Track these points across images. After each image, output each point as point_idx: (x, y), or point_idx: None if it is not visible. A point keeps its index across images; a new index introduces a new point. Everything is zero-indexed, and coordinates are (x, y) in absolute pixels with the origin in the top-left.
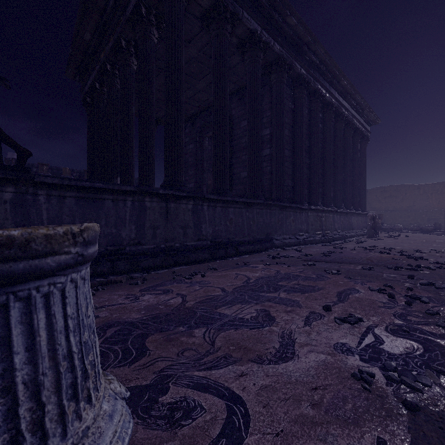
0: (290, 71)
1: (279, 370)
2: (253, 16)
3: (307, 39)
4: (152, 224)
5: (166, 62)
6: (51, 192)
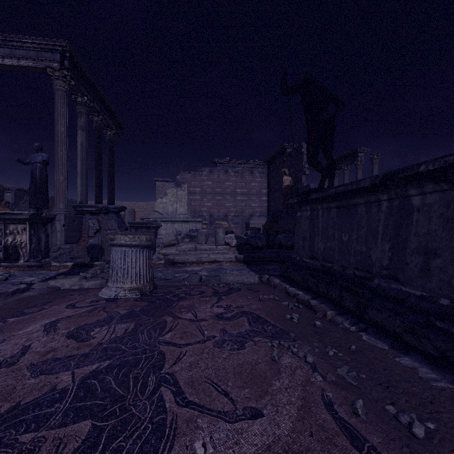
0: None
1: (55, 318)
2: None
3: None
4: (422, 245)
5: None
6: (323, 206)
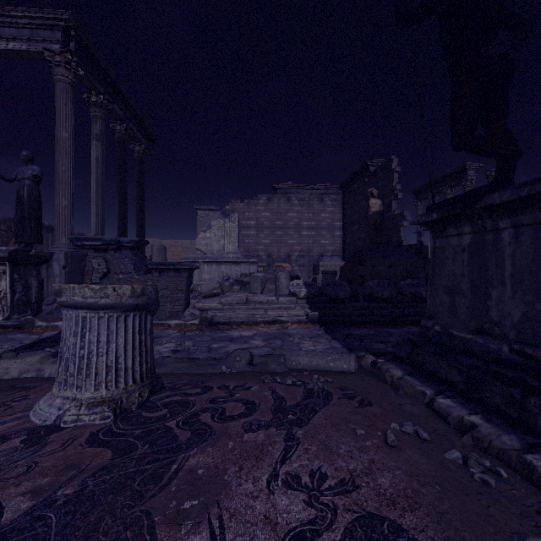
0: None
1: None
2: None
3: None
4: None
5: None
6: (519, 220)
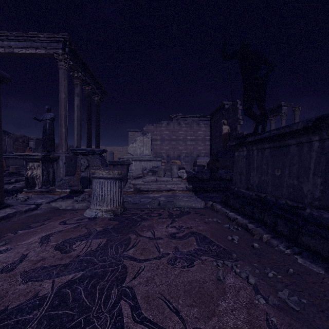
0: None
1: (50, 232)
2: None
3: None
4: None
5: None
6: (258, 147)
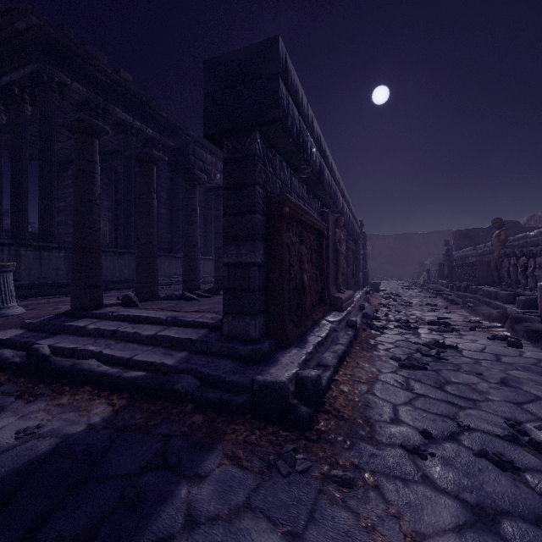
0: (165, 149)
1: None
2: (125, 110)
3: (179, 126)
4: (27, 267)
5: (40, 147)
6: None
